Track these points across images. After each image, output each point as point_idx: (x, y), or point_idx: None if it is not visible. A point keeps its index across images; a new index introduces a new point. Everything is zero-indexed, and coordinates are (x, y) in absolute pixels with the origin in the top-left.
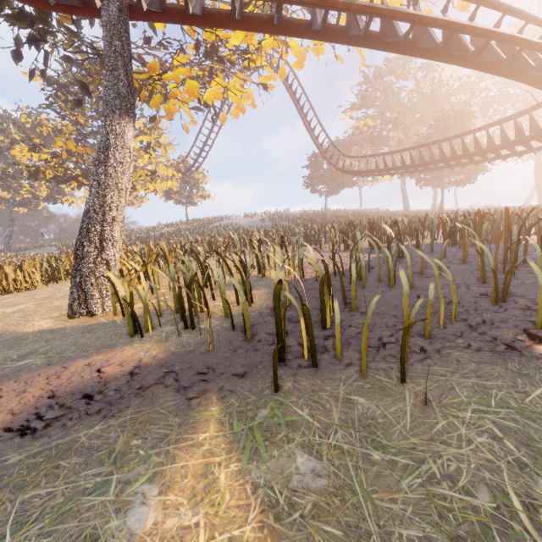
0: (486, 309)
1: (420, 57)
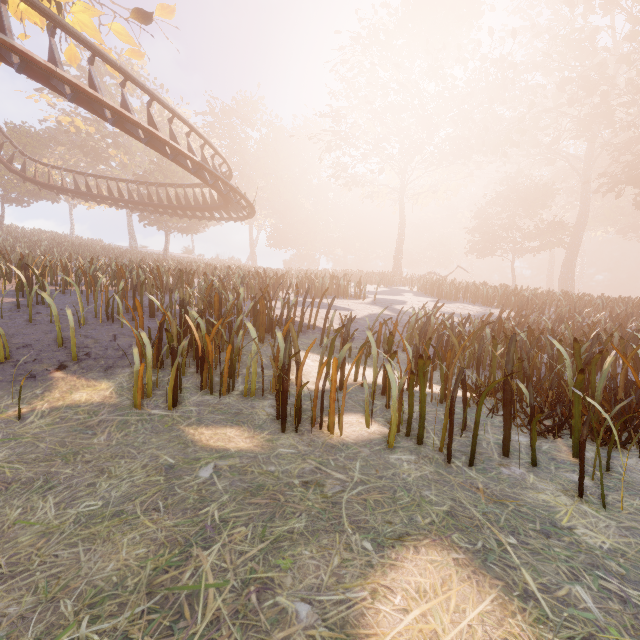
0: (51, 350)
1: (60, 94)
